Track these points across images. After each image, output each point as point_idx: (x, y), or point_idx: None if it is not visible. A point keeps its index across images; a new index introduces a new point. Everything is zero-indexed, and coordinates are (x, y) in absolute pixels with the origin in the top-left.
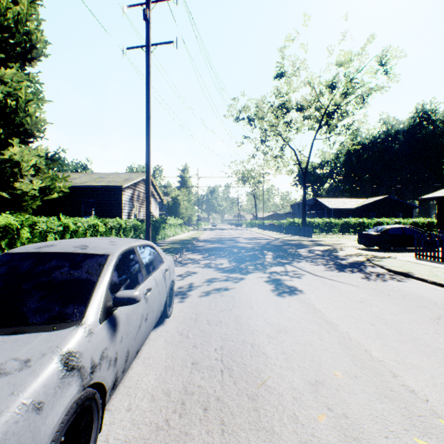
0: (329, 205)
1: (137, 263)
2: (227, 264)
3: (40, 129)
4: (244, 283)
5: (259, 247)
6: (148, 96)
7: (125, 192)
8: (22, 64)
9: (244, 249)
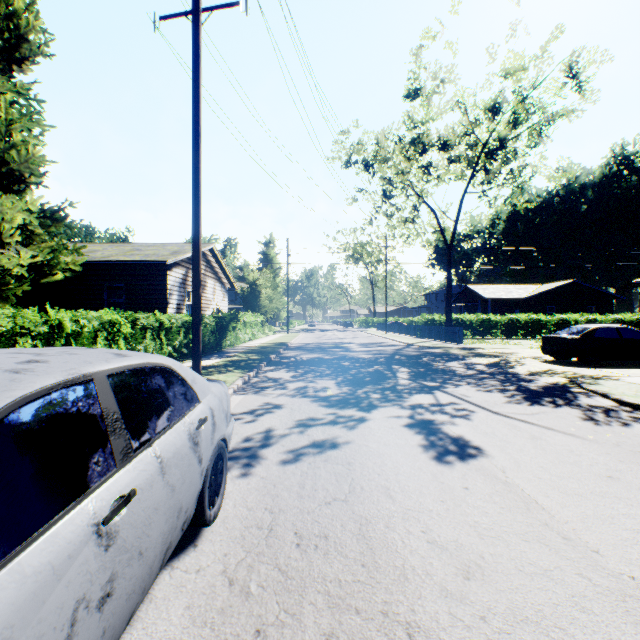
0: (485, 293)
1: (93, 422)
2: (335, 390)
3: (34, 170)
4: (367, 429)
5: (384, 358)
6: (197, 98)
7: (172, 272)
8: (7, 67)
9: (360, 362)
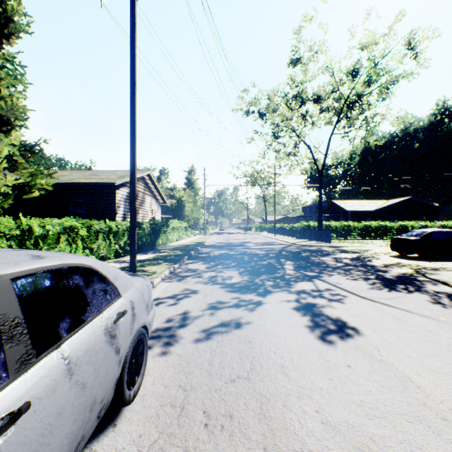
0: (345, 207)
1: None
2: (238, 278)
3: (18, 116)
4: (264, 311)
5: (274, 254)
6: (133, 56)
7: (119, 191)
8: None
9: (257, 256)
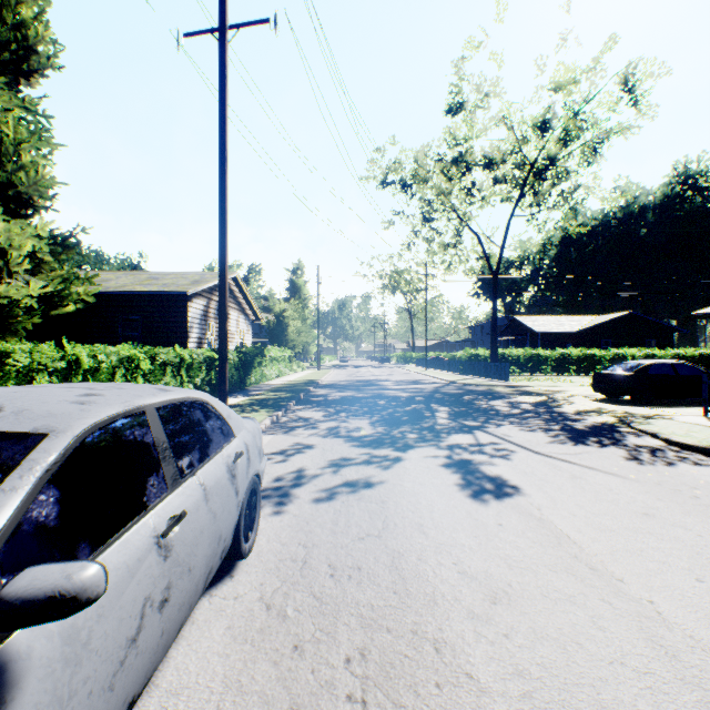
0: (534, 326)
1: (147, 449)
2: (369, 430)
3: (44, 193)
4: (403, 469)
5: (423, 397)
6: (224, 121)
7: (192, 303)
8: (14, 81)
9: (397, 401)
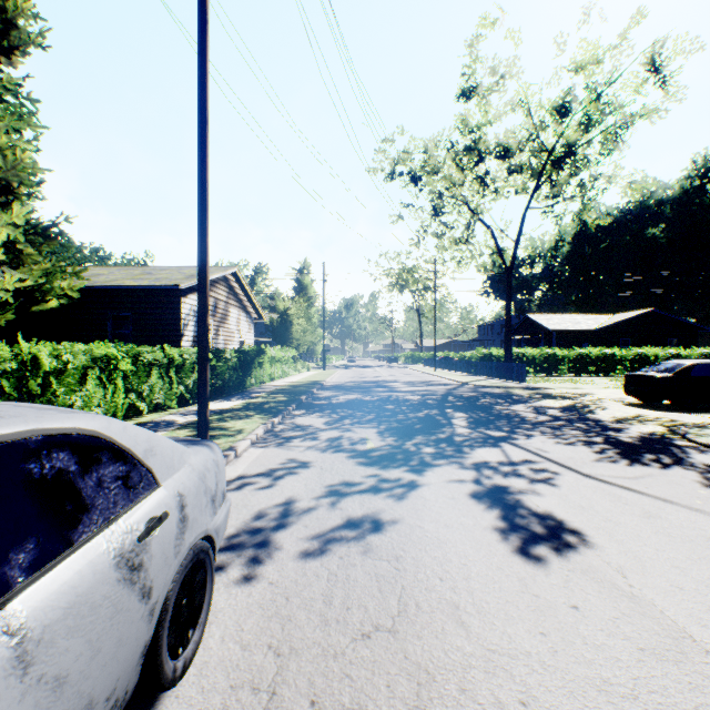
0: (548, 325)
1: None
2: (377, 441)
3: (23, 178)
4: (421, 501)
5: (435, 400)
6: (204, 75)
7: (187, 299)
8: None
9: (407, 405)
